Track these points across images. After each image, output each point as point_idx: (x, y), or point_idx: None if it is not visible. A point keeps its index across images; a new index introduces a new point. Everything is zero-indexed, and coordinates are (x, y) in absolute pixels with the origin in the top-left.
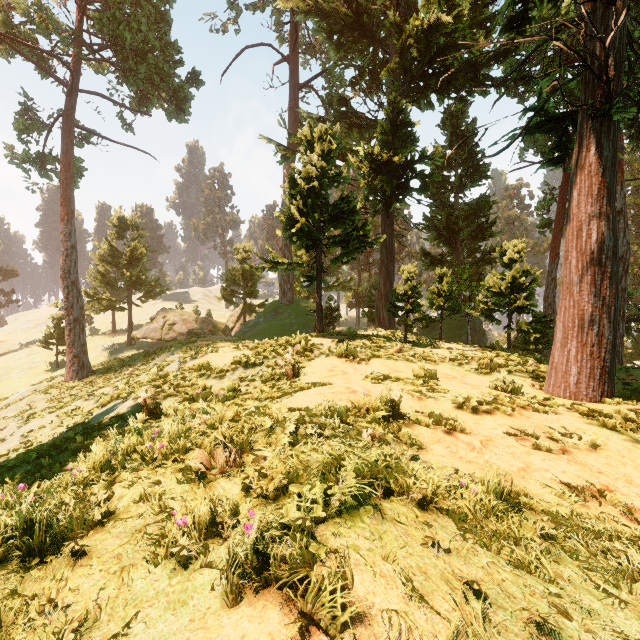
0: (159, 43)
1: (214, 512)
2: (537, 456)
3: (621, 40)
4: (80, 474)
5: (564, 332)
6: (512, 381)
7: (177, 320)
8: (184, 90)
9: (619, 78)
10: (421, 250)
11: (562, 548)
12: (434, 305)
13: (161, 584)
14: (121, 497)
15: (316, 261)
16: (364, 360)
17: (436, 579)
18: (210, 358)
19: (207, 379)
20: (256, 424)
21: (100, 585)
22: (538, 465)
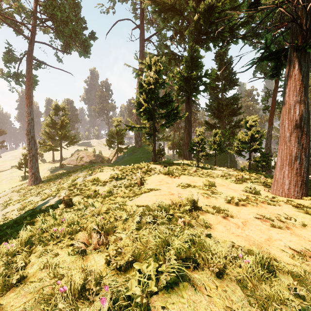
0: (75, 18)
1: (86, 279)
2: (274, 231)
3: None
4: (11, 249)
5: (281, 162)
6: (254, 187)
7: (84, 155)
8: (87, 41)
9: (310, 30)
10: (205, 121)
11: (308, 303)
12: (212, 148)
13: None
14: (32, 265)
15: (153, 126)
16: (177, 176)
17: None
18: (99, 175)
19: (97, 186)
20: (117, 216)
21: None
22: (275, 237)
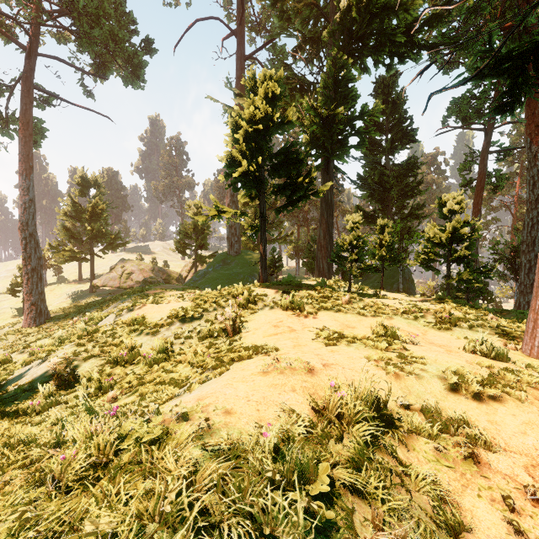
0: (115, 13)
1: None
2: None
3: None
4: None
5: None
6: (491, 342)
7: (134, 270)
8: (138, 57)
9: None
10: (356, 206)
11: None
12: (375, 255)
13: None
14: None
15: (260, 210)
16: (311, 313)
17: None
18: (147, 310)
19: (139, 335)
20: (100, 535)
21: None
22: None
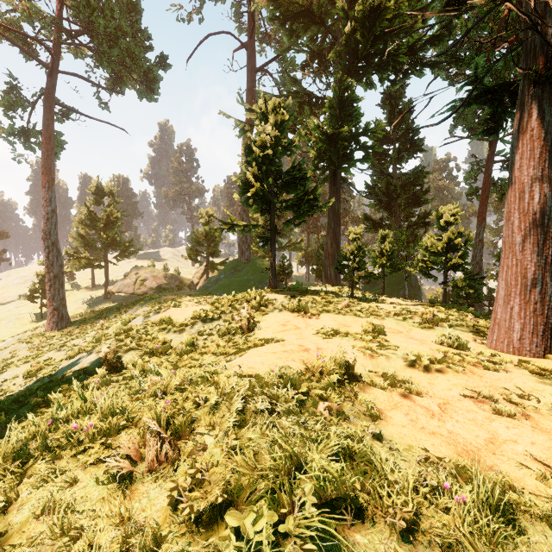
0: (131, 30)
1: (127, 544)
2: (500, 423)
3: None
4: None
5: (507, 290)
6: (457, 336)
7: (148, 276)
8: (153, 72)
9: None
10: (363, 215)
11: None
12: (377, 263)
13: None
14: (21, 505)
15: (270, 223)
16: (315, 315)
17: None
18: (172, 313)
19: (168, 333)
20: (200, 397)
21: None
22: (504, 435)
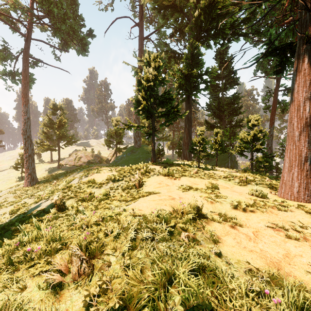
0: (73, 15)
1: None
2: (290, 243)
3: None
4: None
5: (290, 163)
6: (261, 190)
7: (82, 155)
8: (85, 39)
9: None
10: (205, 120)
11: None
12: (213, 148)
13: None
14: None
15: (152, 125)
16: (177, 178)
17: None
18: (95, 176)
19: (92, 188)
20: (108, 230)
21: None
22: (294, 251)
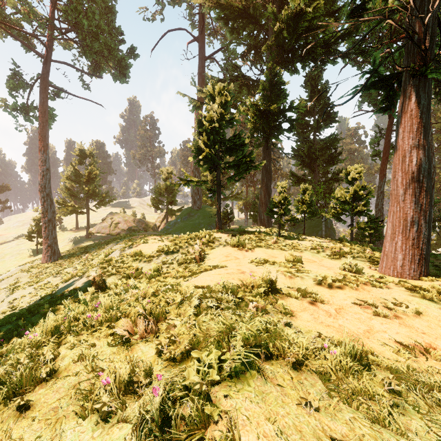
0: (108, 28)
1: (133, 372)
2: (377, 321)
3: (433, 21)
4: (34, 338)
5: (393, 229)
6: (356, 264)
7: (120, 220)
8: (125, 60)
9: (432, 48)
10: (290, 172)
11: (405, 400)
12: (299, 210)
13: (85, 436)
14: (64, 357)
15: (217, 179)
16: (250, 249)
17: (309, 437)
18: (142, 247)
19: (139, 262)
20: (170, 299)
21: (38, 435)
22: (378, 328)
